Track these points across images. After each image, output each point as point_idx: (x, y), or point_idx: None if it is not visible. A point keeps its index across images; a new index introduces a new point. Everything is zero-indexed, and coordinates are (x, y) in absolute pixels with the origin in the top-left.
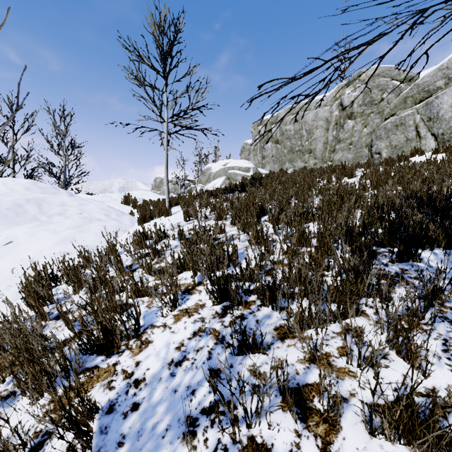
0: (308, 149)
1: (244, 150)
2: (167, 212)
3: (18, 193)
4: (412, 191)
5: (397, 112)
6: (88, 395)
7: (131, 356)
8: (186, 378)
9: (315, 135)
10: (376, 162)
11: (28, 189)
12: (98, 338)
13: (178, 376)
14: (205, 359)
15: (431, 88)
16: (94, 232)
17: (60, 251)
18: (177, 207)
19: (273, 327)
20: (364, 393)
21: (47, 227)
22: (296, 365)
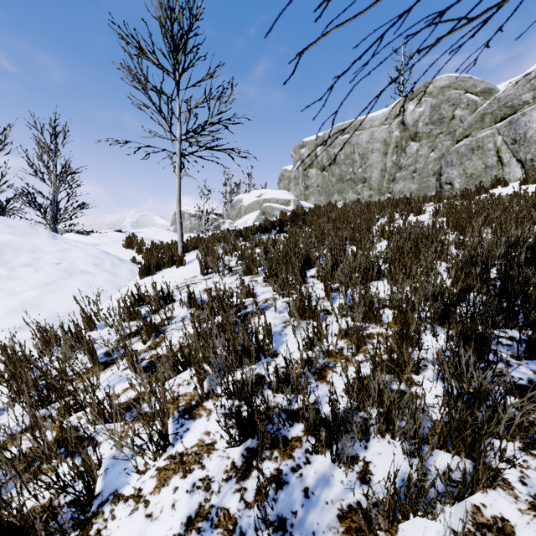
0: (362, 177)
1: (283, 178)
2: (180, 260)
3: None
4: (517, 237)
5: (472, 133)
6: None
7: None
8: None
9: (370, 160)
10: (446, 195)
11: None
12: None
13: None
14: None
15: (516, 103)
16: (72, 292)
17: (12, 324)
18: (195, 252)
19: (337, 510)
20: None
21: (3, 286)
22: None
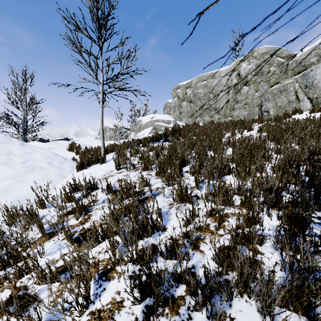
0: (214, 107)
1: (166, 107)
2: (102, 160)
3: None
4: (315, 148)
5: (280, 81)
6: None
7: None
8: None
9: (219, 97)
10: (265, 118)
11: None
12: None
13: None
14: None
15: (307, 63)
16: (32, 181)
17: None
18: (112, 154)
19: None
20: None
21: None
22: None
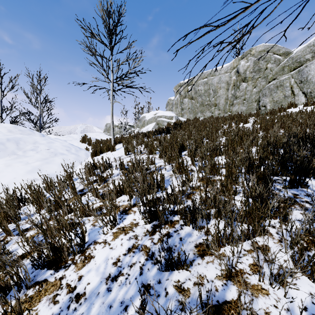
0: (214, 103)
1: (169, 104)
2: (113, 148)
3: (2, 134)
4: (294, 132)
5: (277, 77)
6: (35, 309)
7: (75, 270)
8: (120, 293)
9: (219, 93)
10: (262, 113)
11: (10, 131)
12: (48, 255)
13: (113, 291)
14: (137, 275)
15: (302, 60)
16: (57, 163)
17: (30, 178)
18: (120, 144)
19: (194, 244)
20: (277, 311)
21: (22, 160)
22: (215, 282)
